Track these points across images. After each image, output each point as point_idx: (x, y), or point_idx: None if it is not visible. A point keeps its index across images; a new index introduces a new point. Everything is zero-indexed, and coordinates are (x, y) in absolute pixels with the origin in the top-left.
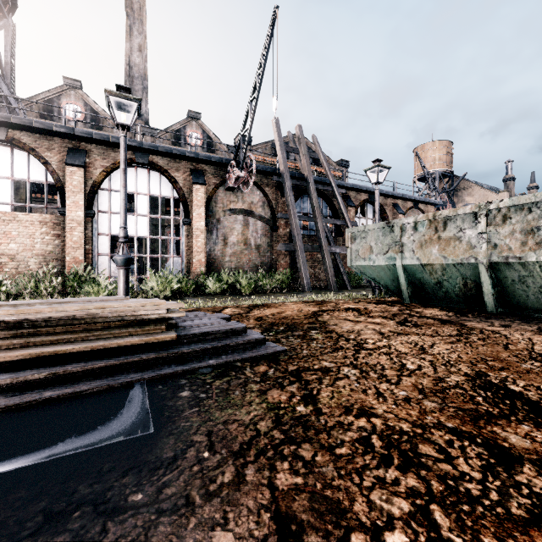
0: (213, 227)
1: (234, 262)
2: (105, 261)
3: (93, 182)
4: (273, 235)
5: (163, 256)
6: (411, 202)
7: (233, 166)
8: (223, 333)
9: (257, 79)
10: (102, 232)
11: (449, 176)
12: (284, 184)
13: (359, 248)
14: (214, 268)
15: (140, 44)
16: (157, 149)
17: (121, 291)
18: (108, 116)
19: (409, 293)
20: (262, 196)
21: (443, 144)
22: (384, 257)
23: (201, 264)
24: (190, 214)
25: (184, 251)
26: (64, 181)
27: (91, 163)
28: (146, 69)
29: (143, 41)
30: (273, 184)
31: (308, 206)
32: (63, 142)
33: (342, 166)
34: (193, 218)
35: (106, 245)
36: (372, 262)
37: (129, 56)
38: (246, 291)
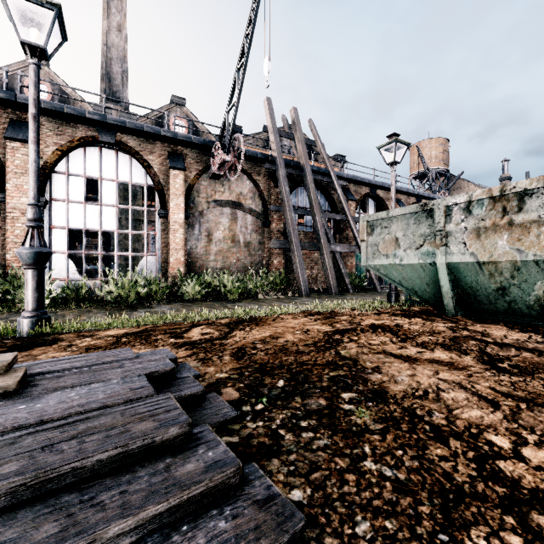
0: (195, 221)
1: (219, 262)
2: (61, 259)
3: (44, 163)
4: (264, 231)
5: (134, 254)
6: (414, 198)
7: (218, 149)
8: (110, 457)
9: (246, 40)
10: (56, 224)
11: (445, 175)
12: (277, 172)
13: (379, 241)
14: (196, 268)
15: (119, 23)
16: (126, 125)
17: (29, 303)
18: (80, 98)
19: (453, 302)
20: (253, 186)
21: (439, 142)
22: (418, 253)
23: (180, 264)
24: (168, 205)
25: (160, 248)
26: (5, 160)
27: (42, 139)
28: (125, 50)
29: (122, 19)
30: (265, 173)
31: (304, 199)
32: (3, 112)
33: (338, 161)
34: (170, 209)
35: (62, 240)
36: (398, 259)
37: (107, 35)
38: (232, 296)
